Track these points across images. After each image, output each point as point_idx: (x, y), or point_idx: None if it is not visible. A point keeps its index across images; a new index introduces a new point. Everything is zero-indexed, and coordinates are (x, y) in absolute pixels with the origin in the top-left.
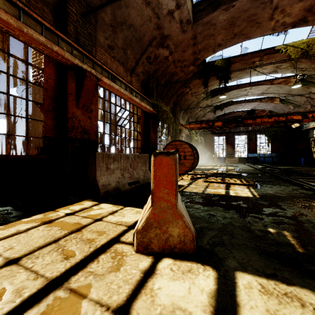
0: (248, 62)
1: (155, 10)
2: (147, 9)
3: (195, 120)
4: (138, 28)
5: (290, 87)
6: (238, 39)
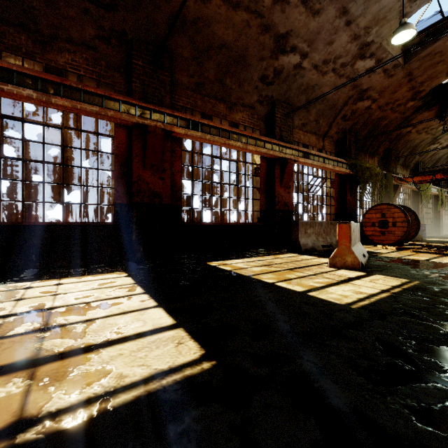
0: None
1: (350, 76)
2: (341, 80)
3: (432, 165)
4: (331, 98)
5: None
6: None
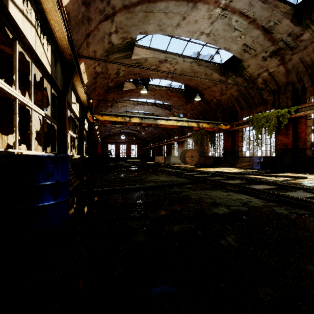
0: (174, 79)
1: None
2: None
3: None
4: None
5: (147, 28)
6: (170, 94)
